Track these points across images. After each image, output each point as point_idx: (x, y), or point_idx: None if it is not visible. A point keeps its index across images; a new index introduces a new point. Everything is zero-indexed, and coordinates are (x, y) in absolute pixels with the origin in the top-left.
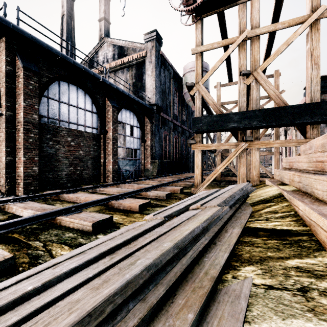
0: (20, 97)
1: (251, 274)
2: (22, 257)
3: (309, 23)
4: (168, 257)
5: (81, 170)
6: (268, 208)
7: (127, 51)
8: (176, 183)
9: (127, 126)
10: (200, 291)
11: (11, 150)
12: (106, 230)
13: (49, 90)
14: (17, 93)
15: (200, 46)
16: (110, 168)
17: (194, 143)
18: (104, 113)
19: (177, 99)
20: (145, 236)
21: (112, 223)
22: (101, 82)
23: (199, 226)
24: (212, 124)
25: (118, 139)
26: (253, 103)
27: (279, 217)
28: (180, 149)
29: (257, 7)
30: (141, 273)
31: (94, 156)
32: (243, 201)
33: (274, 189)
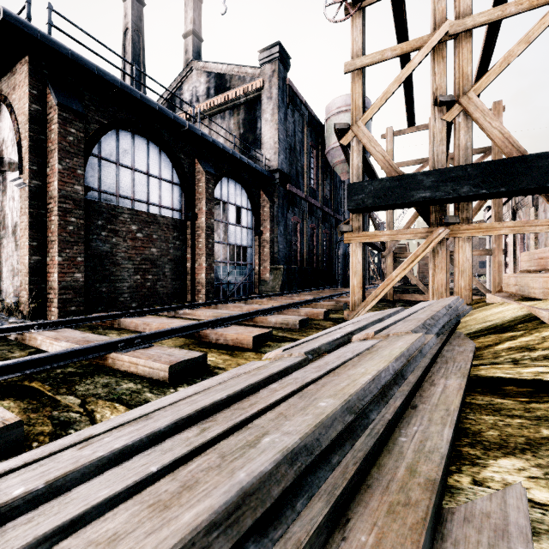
0: (53, 155)
1: (516, 476)
2: (40, 424)
3: None
4: (333, 432)
5: (154, 281)
6: (510, 342)
7: (231, 82)
8: (315, 303)
9: (230, 207)
10: (408, 514)
11: (39, 245)
12: (193, 379)
13: (101, 145)
14: (48, 149)
15: (359, 57)
16: (202, 277)
17: (350, 231)
18: (192, 184)
19: (315, 162)
20: (272, 387)
21: (204, 366)
22: (188, 130)
23: (388, 367)
24: (384, 194)
25: (216, 231)
26: (459, 156)
27: (541, 357)
28: (320, 247)
29: None
30: (274, 468)
31: (175, 256)
32: (452, 329)
33: (513, 307)
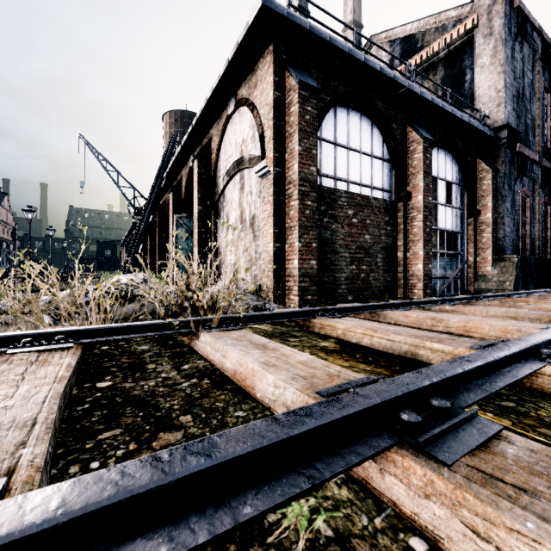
0: (292, 138)
1: None
2: None
3: None
4: None
5: (367, 272)
6: None
7: (424, 40)
8: None
9: (440, 183)
10: None
11: (279, 232)
12: None
13: (322, 126)
14: (286, 134)
15: None
16: (418, 269)
17: None
18: (404, 158)
19: (549, 111)
20: None
21: None
22: (405, 91)
23: None
24: None
25: None
26: None
27: None
28: None
29: None
30: None
31: (386, 244)
32: None
33: None
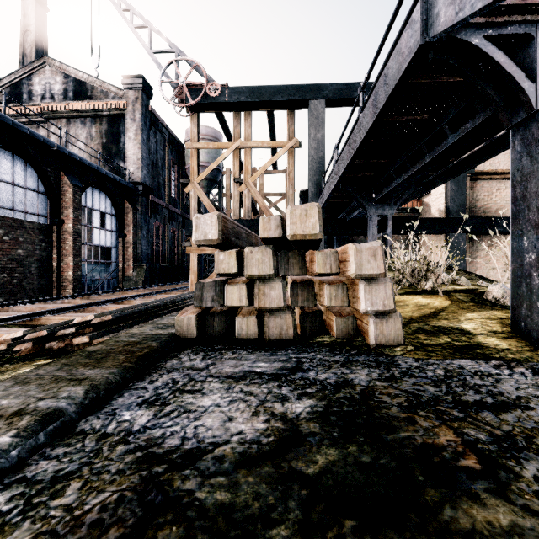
0: None
1: None
2: None
3: (287, 149)
4: (151, 303)
5: (20, 279)
6: None
7: (93, 92)
8: (169, 292)
9: (95, 213)
10: None
11: None
12: None
13: None
14: None
15: (195, 141)
16: (69, 275)
17: (190, 246)
18: (58, 194)
19: (176, 176)
20: None
21: None
22: (56, 150)
23: (169, 297)
24: None
25: None
26: (245, 211)
27: None
28: (180, 248)
29: (249, 120)
30: (140, 304)
31: (41, 257)
32: None
33: None
